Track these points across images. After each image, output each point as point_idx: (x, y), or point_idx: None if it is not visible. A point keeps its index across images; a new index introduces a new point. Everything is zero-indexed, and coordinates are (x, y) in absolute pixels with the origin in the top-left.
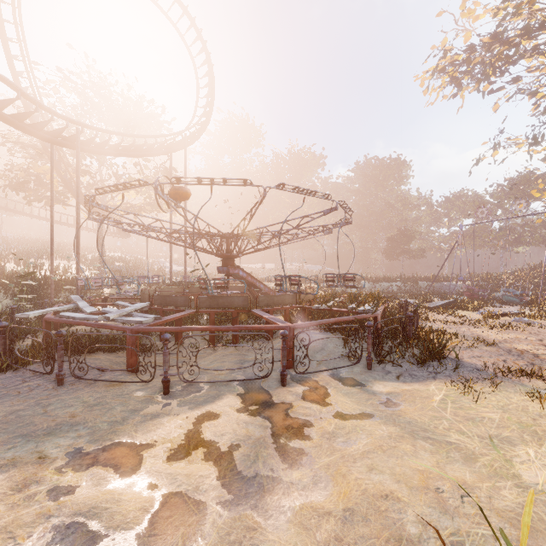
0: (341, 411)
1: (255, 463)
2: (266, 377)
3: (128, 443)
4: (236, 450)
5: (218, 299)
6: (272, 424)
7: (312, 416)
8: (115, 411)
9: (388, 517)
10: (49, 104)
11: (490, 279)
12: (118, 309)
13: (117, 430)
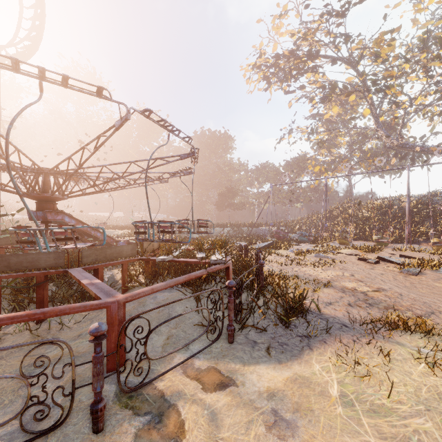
0: None
1: None
2: (56, 428)
3: None
4: None
5: (10, 257)
6: None
7: None
8: None
9: None
10: None
11: (287, 225)
12: None
13: None
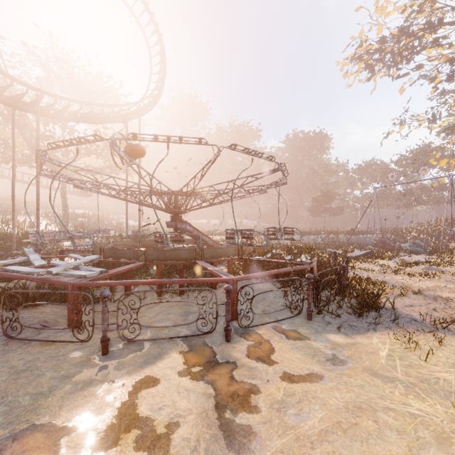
0: (288, 371)
1: (196, 451)
2: (210, 333)
3: (47, 425)
4: (174, 431)
5: (165, 251)
6: (216, 391)
7: (259, 379)
8: (44, 378)
9: None
10: (15, 75)
11: (397, 232)
12: (75, 260)
13: (39, 406)
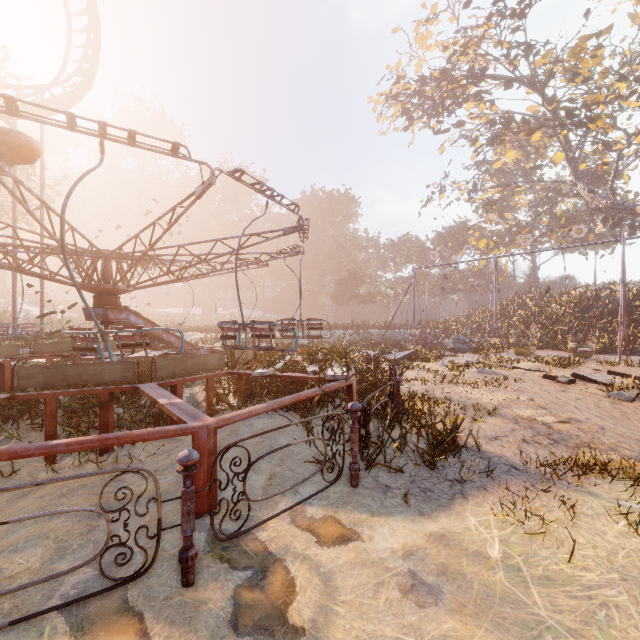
0: None
1: None
2: (140, 576)
3: None
4: None
5: (67, 368)
6: None
7: None
8: None
9: None
10: None
11: (437, 326)
12: None
13: None
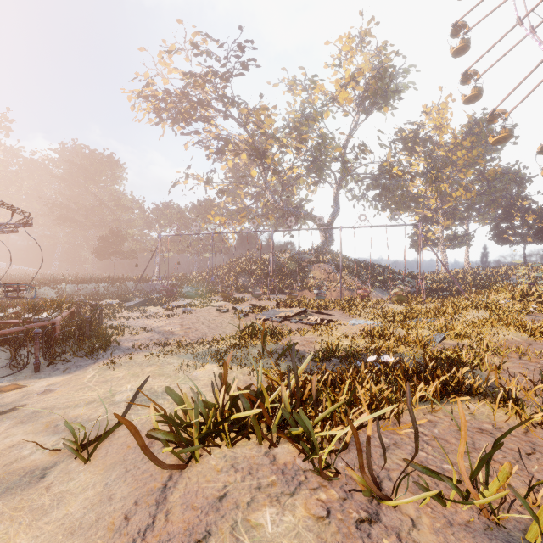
0: None
1: None
2: None
3: None
4: None
5: None
6: None
7: None
8: None
9: (11, 455)
10: None
11: (184, 278)
12: None
13: None
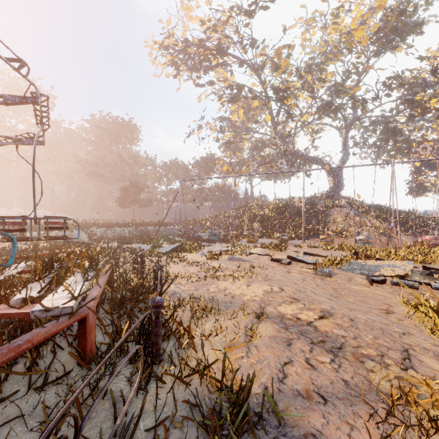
0: None
1: None
2: None
3: None
4: None
5: None
6: None
7: None
8: None
9: None
10: None
11: (196, 223)
12: None
13: None
